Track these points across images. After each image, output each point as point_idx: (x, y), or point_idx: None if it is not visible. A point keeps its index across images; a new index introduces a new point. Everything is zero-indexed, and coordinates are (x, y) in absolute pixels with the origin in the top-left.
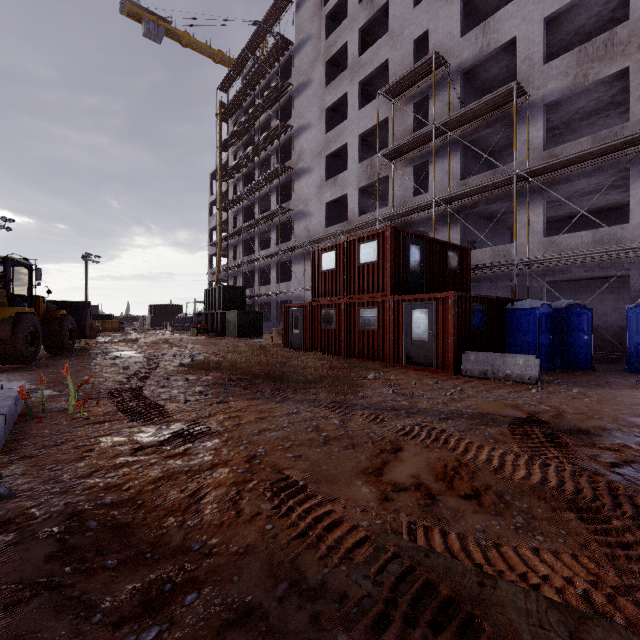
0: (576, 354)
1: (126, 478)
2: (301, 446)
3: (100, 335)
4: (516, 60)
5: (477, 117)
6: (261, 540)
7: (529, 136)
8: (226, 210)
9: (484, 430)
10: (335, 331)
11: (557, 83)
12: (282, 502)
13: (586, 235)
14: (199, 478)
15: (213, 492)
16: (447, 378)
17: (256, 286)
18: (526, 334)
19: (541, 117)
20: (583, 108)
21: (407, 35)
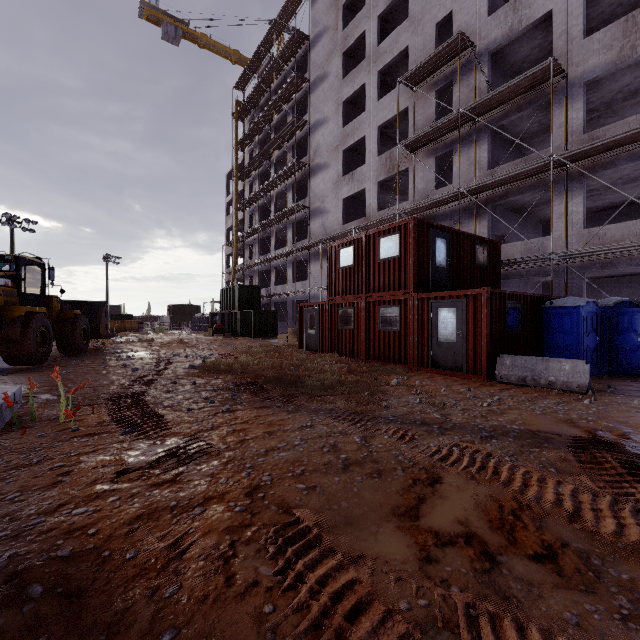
0: (627, 358)
1: (97, 516)
2: (315, 473)
3: (119, 335)
4: (550, 38)
5: (507, 100)
6: (256, 633)
7: (566, 118)
8: (242, 209)
9: (539, 454)
10: (353, 331)
11: (599, 58)
12: (288, 563)
13: (634, 225)
14: (186, 518)
15: (200, 541)
16: (480, 385)
17: (272, 285)
18: (568, 335)
19: (580, 96)
20: (628, 86)
21: (429, 19)
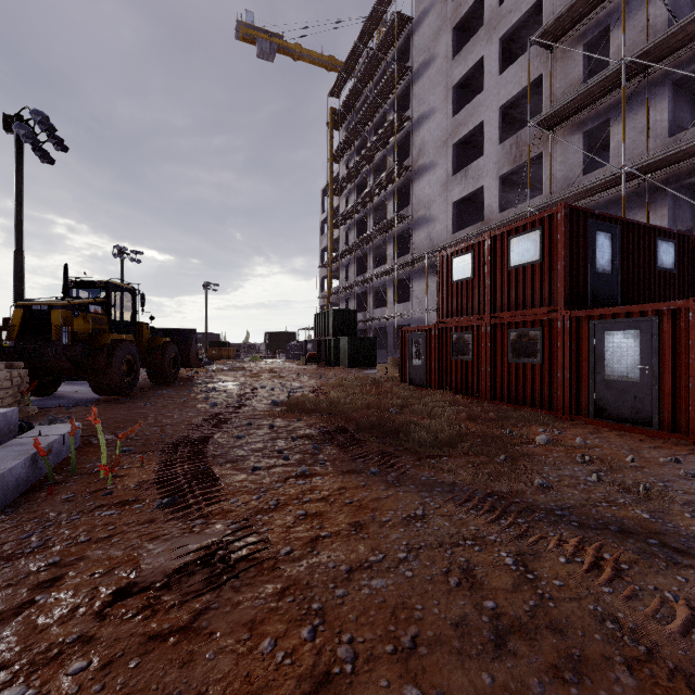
0: None
1: None
2: (439, 650)
3: (215, 363)
4: None
5: None
6: None
7: None
8: (337, 227)
9: None
10: (472, 363)
11: None
12: None
13: None
14: None
15: None
16: (690, 450)
17: (369, 309)
18: None
19: None
20: None
21: None
